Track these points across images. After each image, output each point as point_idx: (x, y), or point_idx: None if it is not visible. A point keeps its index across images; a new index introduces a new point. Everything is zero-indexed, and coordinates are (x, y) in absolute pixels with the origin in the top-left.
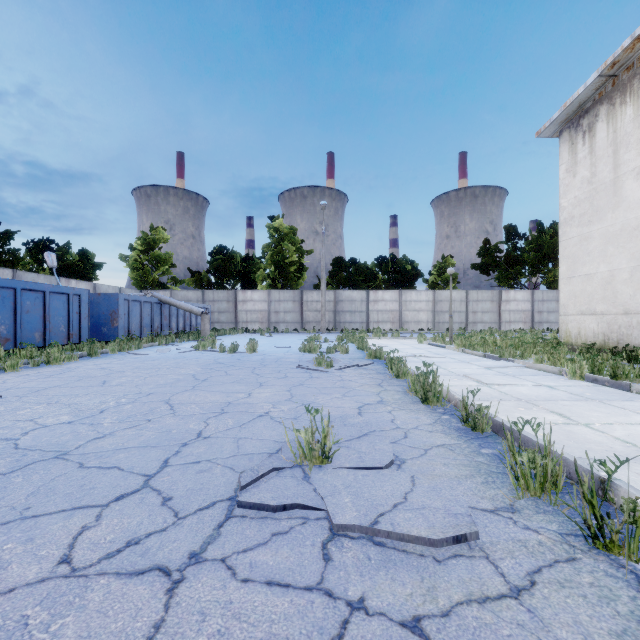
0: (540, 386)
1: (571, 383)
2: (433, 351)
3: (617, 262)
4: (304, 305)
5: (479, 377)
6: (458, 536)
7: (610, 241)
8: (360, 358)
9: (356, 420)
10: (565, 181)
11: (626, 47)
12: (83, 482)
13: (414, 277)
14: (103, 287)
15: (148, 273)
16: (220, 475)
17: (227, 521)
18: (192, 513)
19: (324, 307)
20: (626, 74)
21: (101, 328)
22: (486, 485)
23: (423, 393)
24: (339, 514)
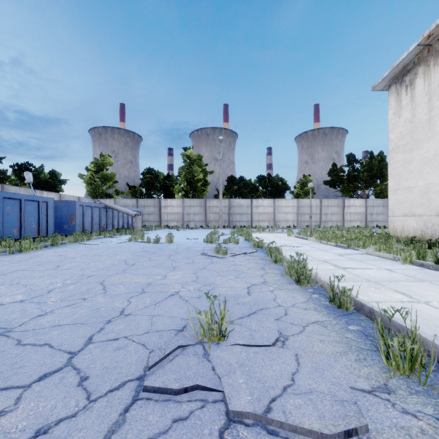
0: (382, 269)
1: (404, 267)
2: (299, 242)
3: (431, 178)
4: (207, 209)
5: (335, 262)
6: (349, 430)
7: (426, 163)
8: (247, 247)
9: (246, 299)
10: (392, 121)
11: (438, 23)
12: (15, 360)
13: (284, 190)
14: (66, 196)
15: (98, 187)
16: (133, 352)
17: (133, 404)
18: (103, 395)
19: (221, 210)
20: (438, 43)
21: (63, 225)
22: (359, 363)
23: (297, 276)
24: (234, 398)
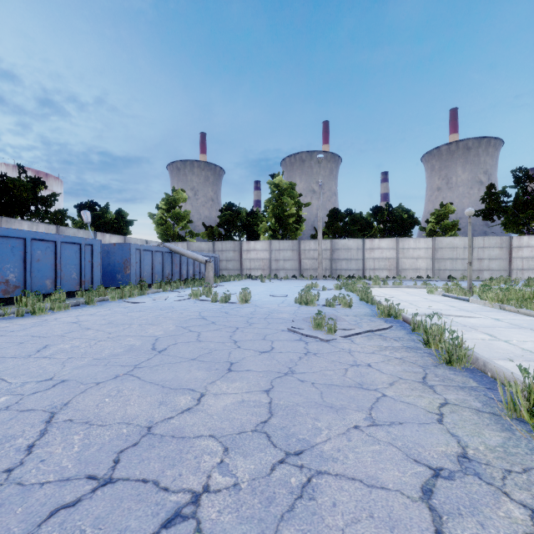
0: None
1: None
2: (456, 306)
3: None
4: (302, 253)
5: None
6: None
7: None
8: (368, 315)
9: None
10: None
11: None
12: None
13: (411, 225)
14: (132, 240)
15: (170, 228)
16: None
17: None
18: None
19: (321, 255)
20: None
21: (116, 275)
22: None
23: None
24: None
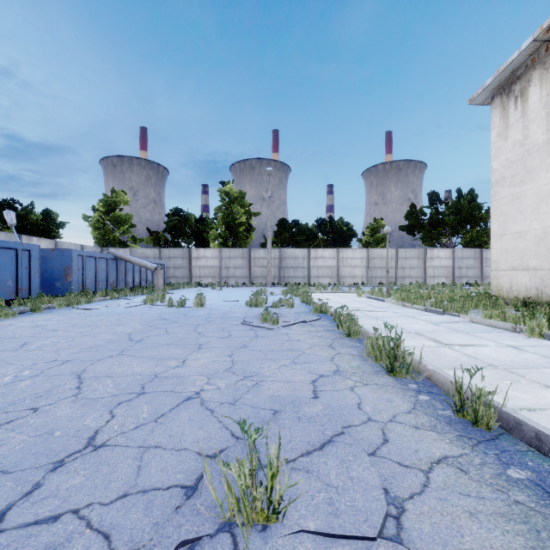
0: (504, 346)
1: (533, 342)
2: (374, 304)
3: None
4: (252, 261)
5: (434, 335)
6: None
7: (543, 199)
8: (305, 312)
9: (314, 410)
10: (496, 144)
11: None
12: None
13: (350, 237)
14: (65, 244)
15: (109, 232)
16: None
17: None
18: None
19: (270, 263)
20: None
21: (55, 283)
22: None
23: (389, 362)
24: None
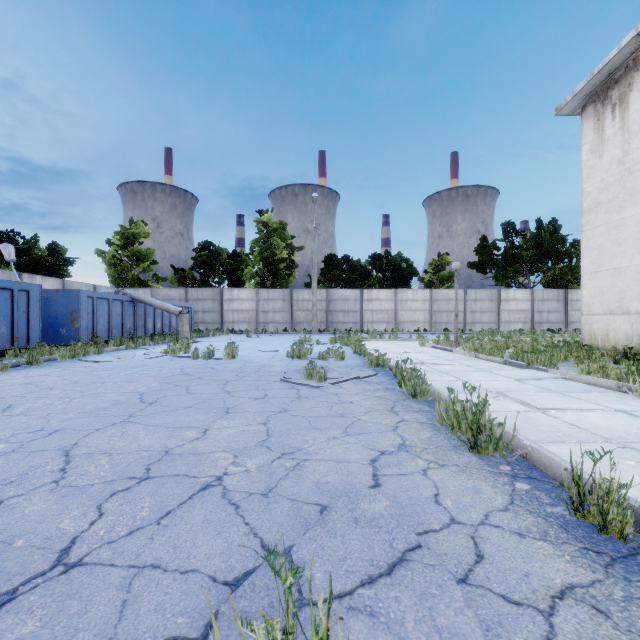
0: (612, 411)
1: None
2: (441, 356)
3: None
4: (294, 304)
5: (521, 396)
6: None
7: None
8: (359, 366)
9: (376, 507)
10: (589, 163)
11: None
12: None
13: (410, 275)
14: (74, 284)
15: (127, 270)
16: None
17: None
18: None
19: (316, 306)
20: None
21: (59, 329)
22: None
23: (471, 435)
24: None
